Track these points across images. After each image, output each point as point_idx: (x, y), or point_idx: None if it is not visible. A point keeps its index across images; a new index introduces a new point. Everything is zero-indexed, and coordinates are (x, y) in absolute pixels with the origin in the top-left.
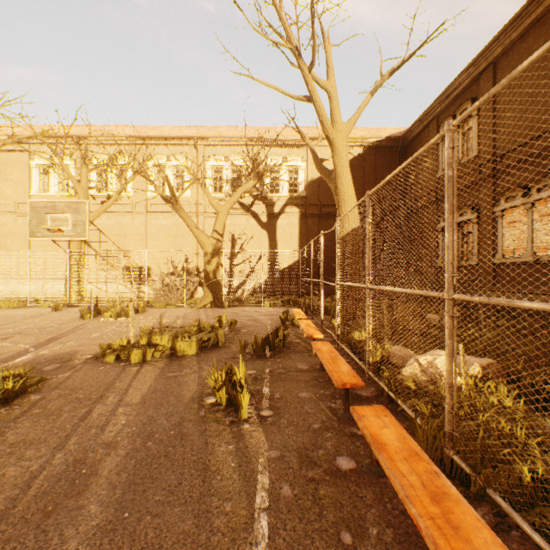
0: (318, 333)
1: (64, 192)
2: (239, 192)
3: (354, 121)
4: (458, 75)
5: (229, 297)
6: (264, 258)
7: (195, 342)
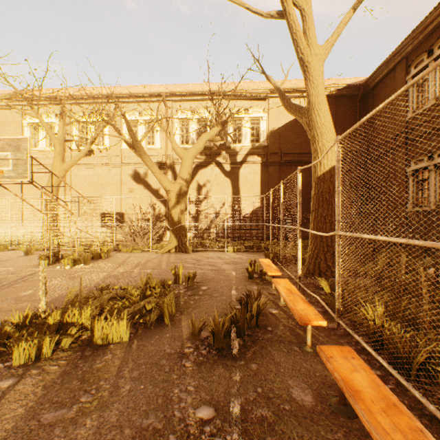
0: (316, 316)
1: (50, 147)
2: (203, 139)
3: (332, 43)
4: (439, 2)
5: (194, 241)
6: (227, 204)
7: (126, 321)
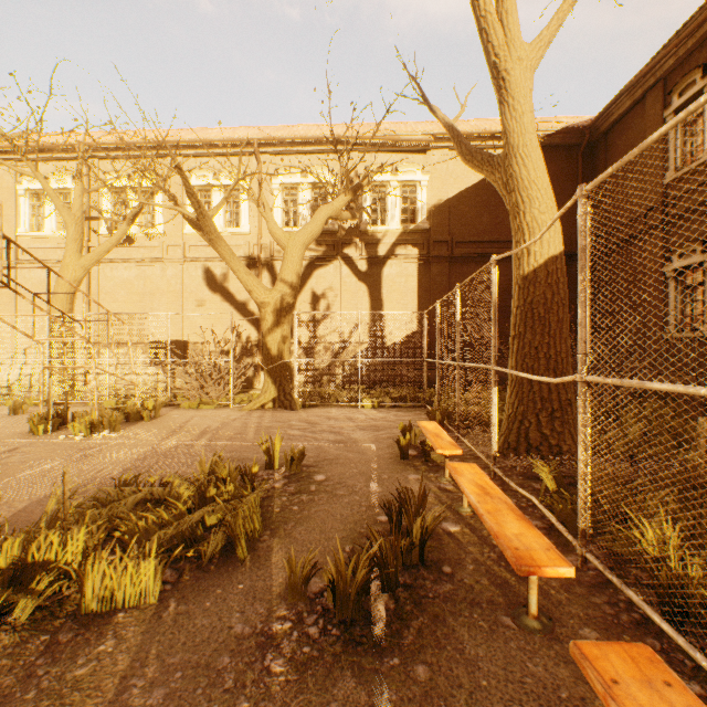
0: (550, 555)
1: (64, 231)
2: (321, 216)
3: (548, 38)
4: None
5: (306, 390)
6: (362, 327)
7: (153, 562)
